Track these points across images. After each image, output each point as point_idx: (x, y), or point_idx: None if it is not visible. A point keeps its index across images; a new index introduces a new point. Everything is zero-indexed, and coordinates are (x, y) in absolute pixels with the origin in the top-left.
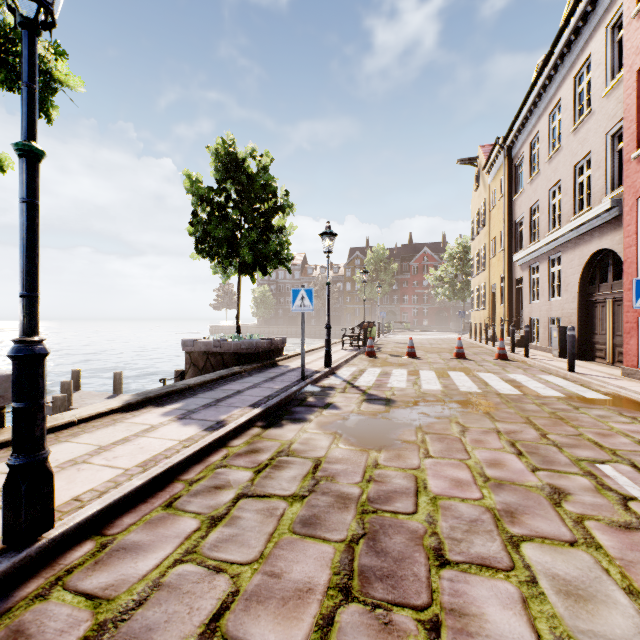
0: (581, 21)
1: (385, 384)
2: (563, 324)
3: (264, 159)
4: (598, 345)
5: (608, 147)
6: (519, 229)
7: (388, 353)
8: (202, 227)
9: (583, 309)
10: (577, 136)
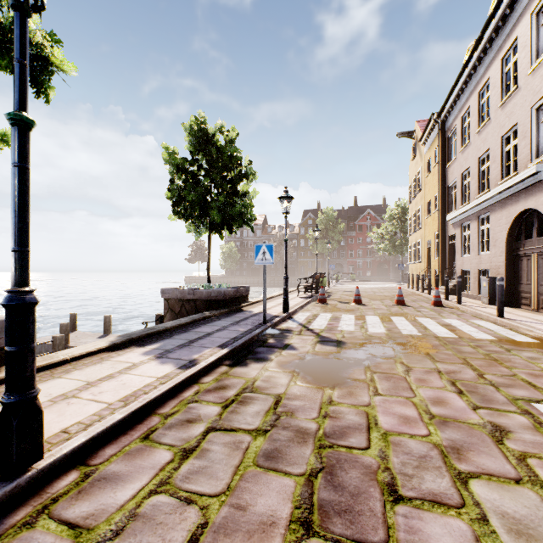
0: (508, 9)
1: (336, 327)
2: (492, 275)
3: (231, 133)
4: (524, 294)
5: (533, 119)
6: (451, 192)
7: (337, 300)
8: (178, 192)
9: (510, 262)
10: (504, 110)
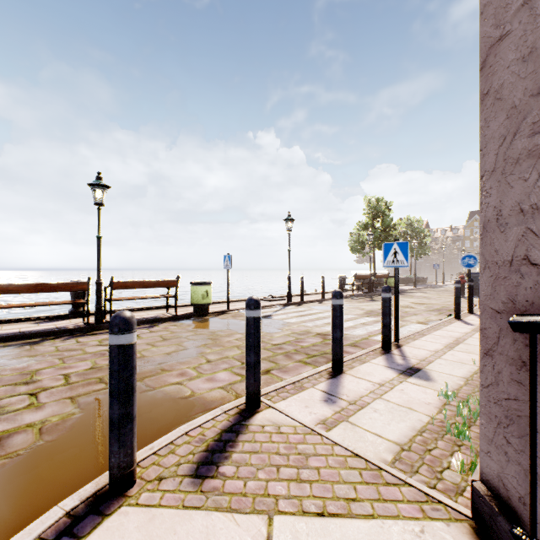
0: None
1: None
2: None
3: (421, 223)
4: None
5: None
6: None
7: None
8: None
9: None
10: None
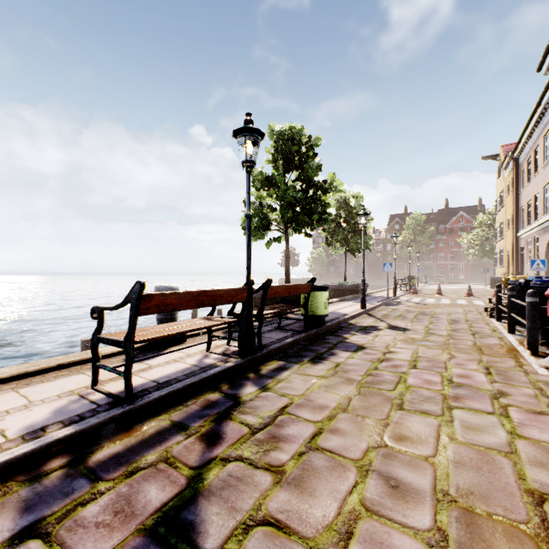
0: (544, 110)
1: (423, 301)
2: None
3: (360, 200)
4: None
5: None
6: (523, 214)
7: (425, 294)
8: (331, 233)
9: (548, 269)
10: (544, 171)
